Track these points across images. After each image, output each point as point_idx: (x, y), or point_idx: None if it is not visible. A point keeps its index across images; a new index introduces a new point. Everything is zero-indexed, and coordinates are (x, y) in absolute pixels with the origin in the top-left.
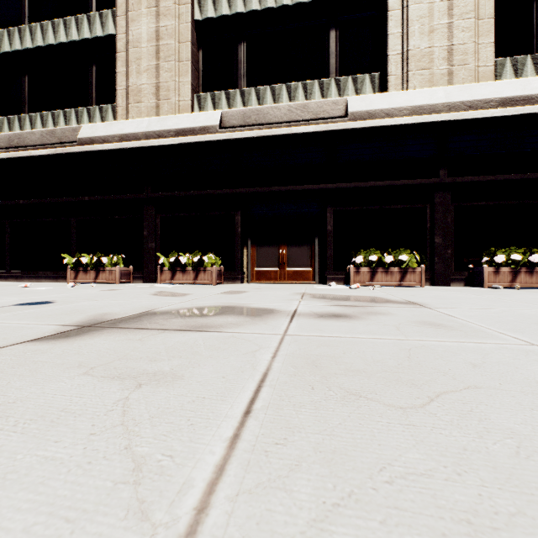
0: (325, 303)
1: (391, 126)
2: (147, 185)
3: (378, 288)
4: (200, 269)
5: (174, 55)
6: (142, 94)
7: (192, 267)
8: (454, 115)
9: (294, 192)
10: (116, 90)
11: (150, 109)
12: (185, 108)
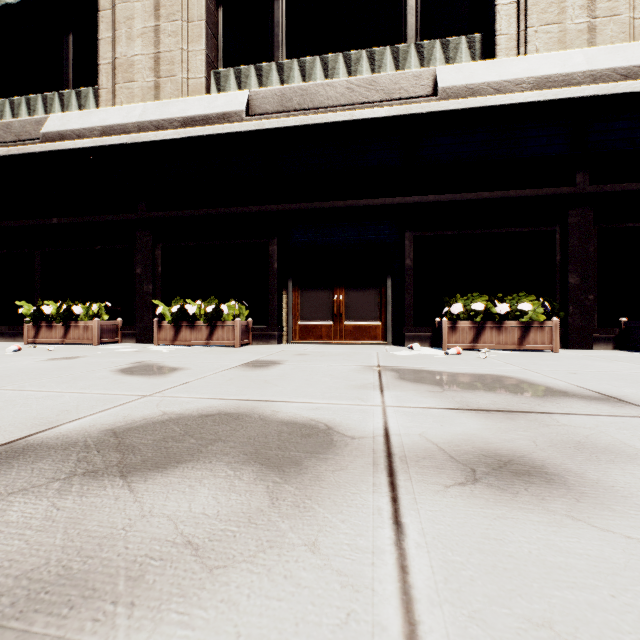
0: (436, 398)
1: (504, 106)
2: (141, 200)
3: (490, 354)
4: (216, 323)
5: (181, 12)
6: (135, 69)
7: (204, 321)
8: (603, 88)
9: (356, 209)
10: (98, 65)
11: (147, 91)
12: (197, 90)
